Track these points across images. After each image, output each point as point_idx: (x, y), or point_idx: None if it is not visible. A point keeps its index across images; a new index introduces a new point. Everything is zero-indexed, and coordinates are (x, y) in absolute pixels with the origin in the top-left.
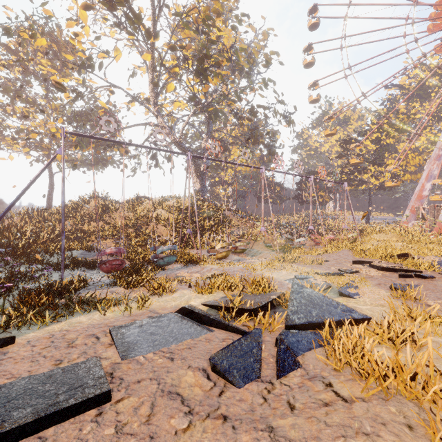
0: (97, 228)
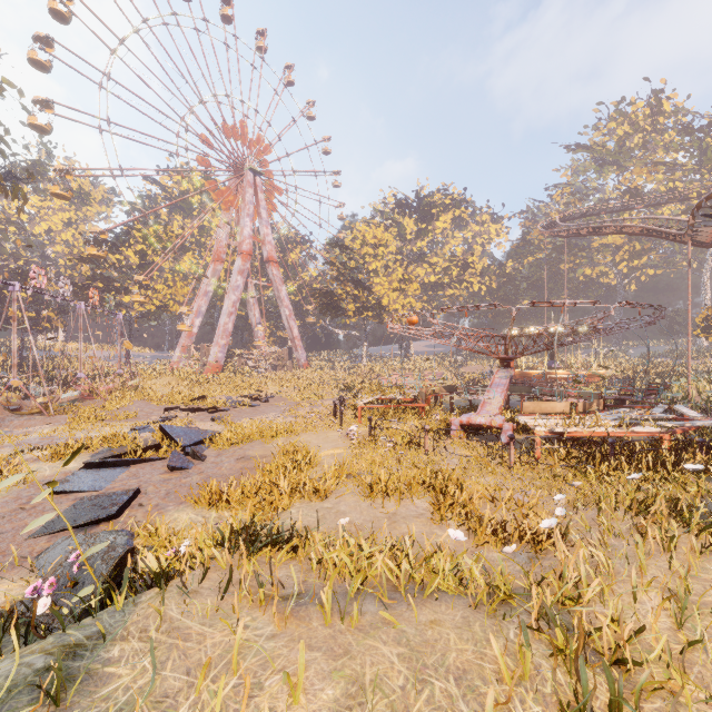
0: None
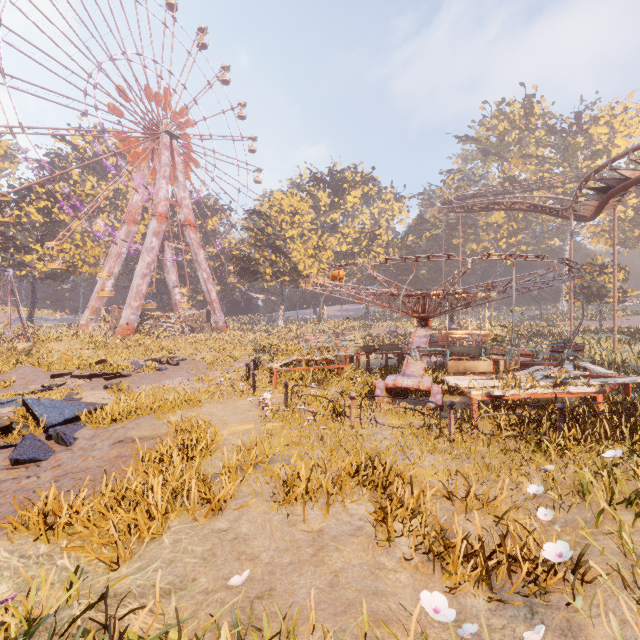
0: None
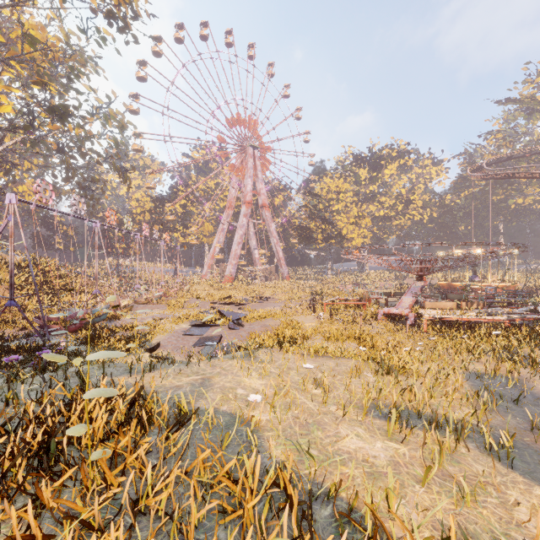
0: None
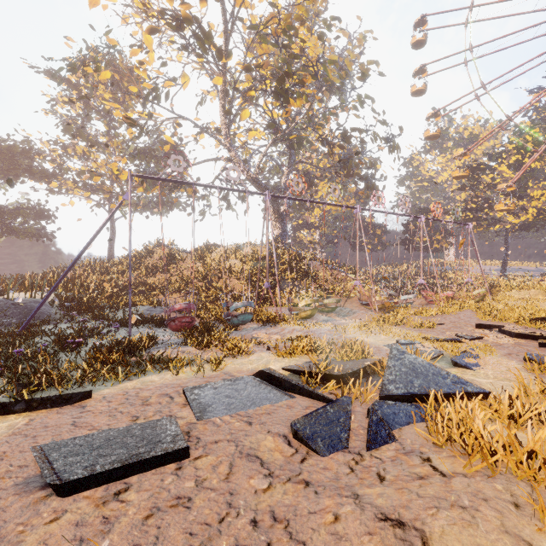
0: (163, 281)
